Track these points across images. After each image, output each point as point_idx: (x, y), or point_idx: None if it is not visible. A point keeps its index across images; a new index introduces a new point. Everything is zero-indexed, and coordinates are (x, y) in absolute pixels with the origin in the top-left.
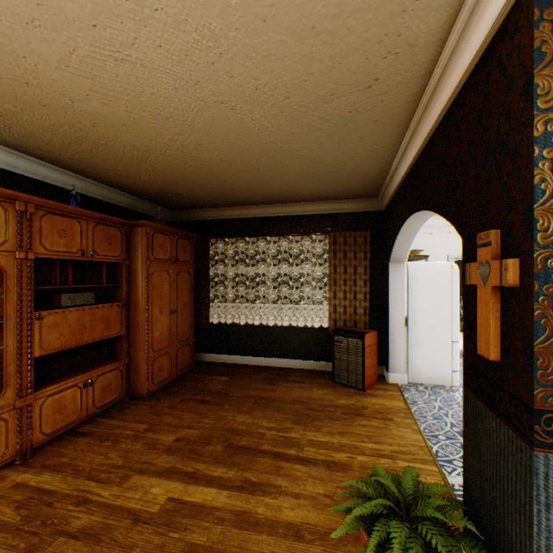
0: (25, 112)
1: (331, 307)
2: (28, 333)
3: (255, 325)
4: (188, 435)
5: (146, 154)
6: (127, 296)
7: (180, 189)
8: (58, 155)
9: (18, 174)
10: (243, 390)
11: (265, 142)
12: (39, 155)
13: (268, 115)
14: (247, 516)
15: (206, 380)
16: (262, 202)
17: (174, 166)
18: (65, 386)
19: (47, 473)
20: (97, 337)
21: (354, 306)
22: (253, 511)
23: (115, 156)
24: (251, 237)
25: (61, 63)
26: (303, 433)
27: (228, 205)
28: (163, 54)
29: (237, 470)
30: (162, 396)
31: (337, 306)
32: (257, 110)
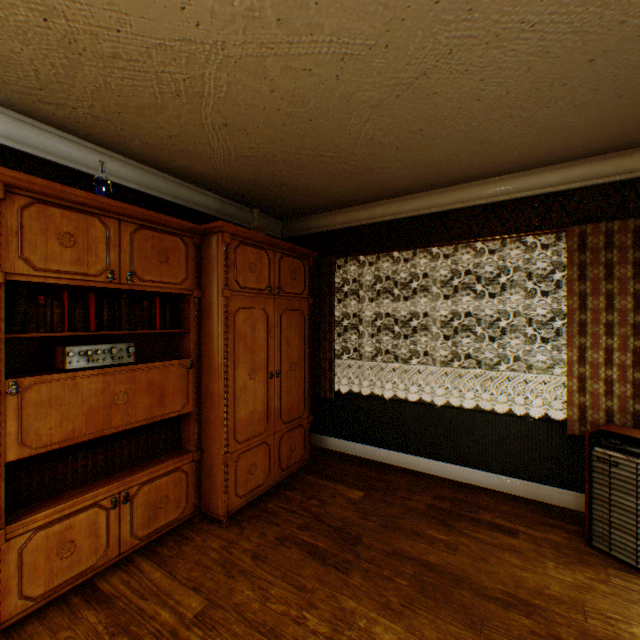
0: None
1: (571, 379)
2: None
3: (408, 400)
4: None
5: (194, 71)
6: (196, 350)
7: (281, 171)
8: (75, 113)
9: (30, 155)
10: (388, 535)
11: None
12: (53, 120)
13: None
14: None
15: (324, 493)
16: (422, 186)
17: (255, 102)
18: (73, 508)
19: None
20: (138, 419)
21: (634, 381)
22: None
23: (150, 95)
24: (403, 250)
25: None
26: None
27: (363, 199)
28: None
29: None
30: (248, 520)
31: (587, 378)
32: None
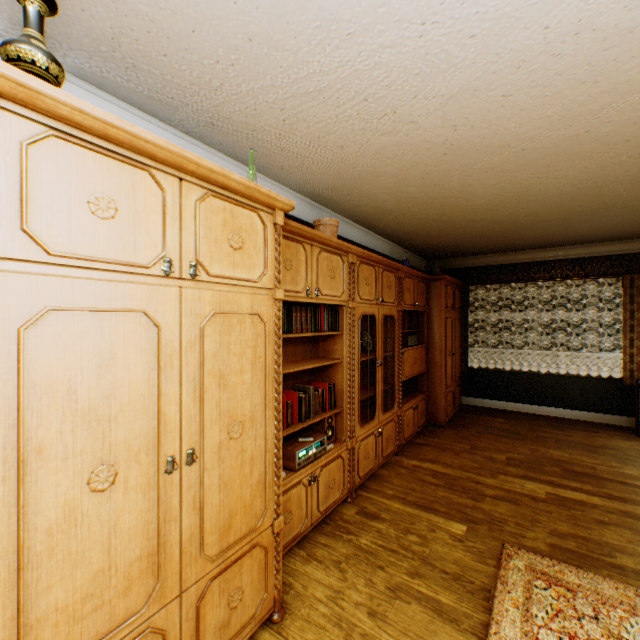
0: (420, 211)
1: (625, 356)
2: (400, 364)
3: (519, 371)
4: (515, 457)
5: (472, 224)
6: (426, 339)
7: (462, 244)
8: (397, 232)
9: (367, 248)
10: (532, 432)
11: (604, 204)
12: (382, 233)
13: (631, 188)
14: (632, 514)
15: (482, 419)
16: (534, 247)
17: (485, 229)
18: (408, 406)
19: (428, 463)
20: (417, 371)
21: None
22: (636, 512)
23: (442, 228)
24: (518, 282)
25: (492, 185)
26: (638, 472)
27: (492, 252)
28: (580, 170)
29: (591, 486)
30: (454, 427)
31: (633, 355)
32: (624, 186)
